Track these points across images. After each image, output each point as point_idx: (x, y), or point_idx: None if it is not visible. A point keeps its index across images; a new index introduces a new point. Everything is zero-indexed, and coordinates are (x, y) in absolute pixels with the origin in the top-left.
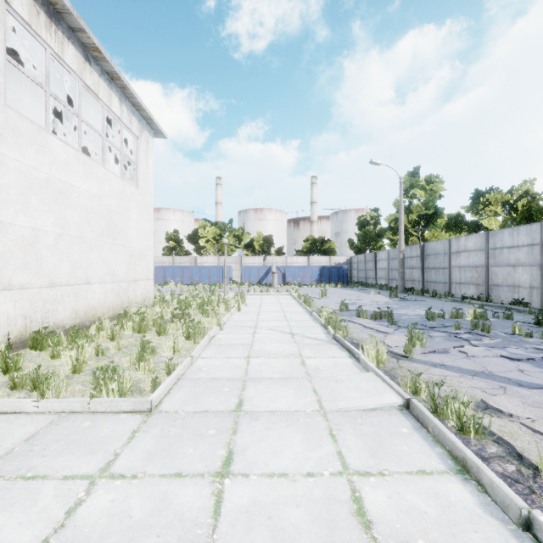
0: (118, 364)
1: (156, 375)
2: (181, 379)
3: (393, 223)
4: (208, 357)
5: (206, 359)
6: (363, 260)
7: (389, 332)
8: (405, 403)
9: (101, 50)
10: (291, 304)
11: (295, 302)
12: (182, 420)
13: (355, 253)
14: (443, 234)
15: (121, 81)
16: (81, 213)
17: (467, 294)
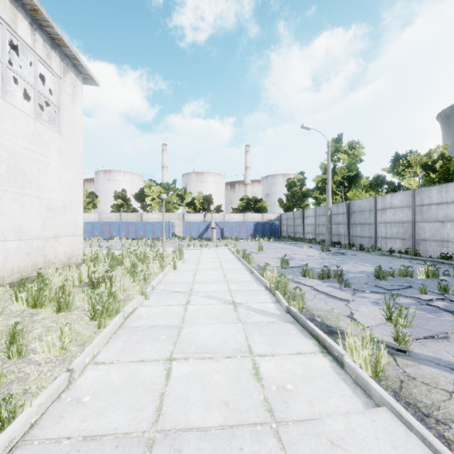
0: None
1: None
2: (18, 446)
3: (320, 183)
4: (106, 361)
5: (102, 366)
6: (292, 217)
7: (349, 299)
8: None
9: None
10: (230, 259)
11: (234, 257)
12: None
13: (284, 211)
14: (363, 194)
15: (29, 0)
16: None
17: (393, 248)
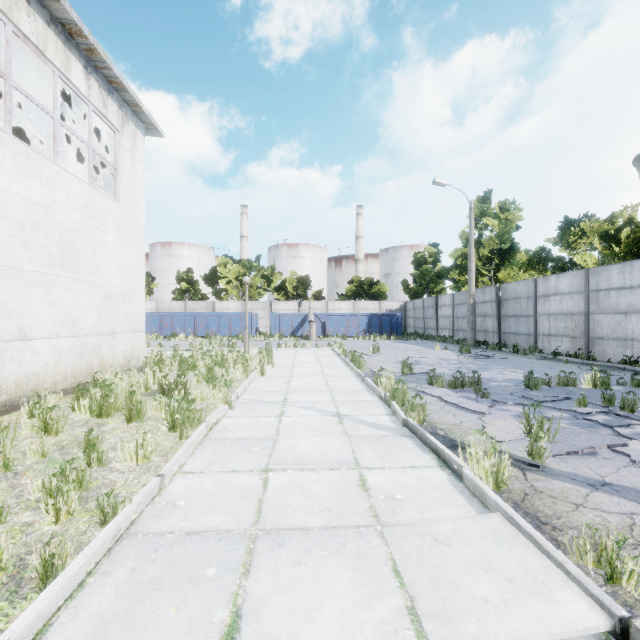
0: (22, 492)
1: (61, 541)
2: (124, 537)
3: (459, 260)
4: (195, 471)
5: (191, 475)
6: (421, 307)
7: (484, 411)
8: (618, 628)
9: None
10: (334, 363)
11: (340, 361)
12: None
13: (410, 297)
14: (521, 274)
15: (85, 39)
16: (11, 229)
17: (560, 350)
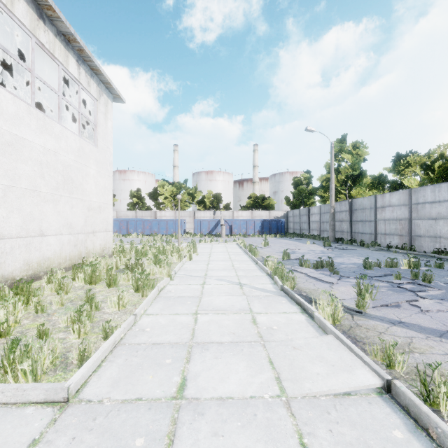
0: (55, 323)
1: (87, 344)
2: (118, 345)
3: (324, 182)
4: (154, 314)
5: (152, 316)
6: (298, 214)
7: (333, 282)
8: (385, 385)
9: (54, 8)
10: (238, 253)
11: (241, 251)
12: (105, 417)
13: (290, 208)
14: (367, 192)
15: (78, 43)
16: (34, 166)
17: (392, 244)
